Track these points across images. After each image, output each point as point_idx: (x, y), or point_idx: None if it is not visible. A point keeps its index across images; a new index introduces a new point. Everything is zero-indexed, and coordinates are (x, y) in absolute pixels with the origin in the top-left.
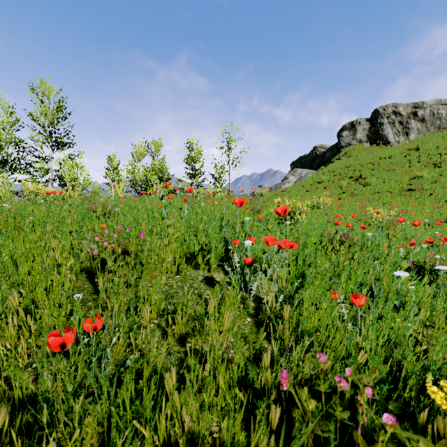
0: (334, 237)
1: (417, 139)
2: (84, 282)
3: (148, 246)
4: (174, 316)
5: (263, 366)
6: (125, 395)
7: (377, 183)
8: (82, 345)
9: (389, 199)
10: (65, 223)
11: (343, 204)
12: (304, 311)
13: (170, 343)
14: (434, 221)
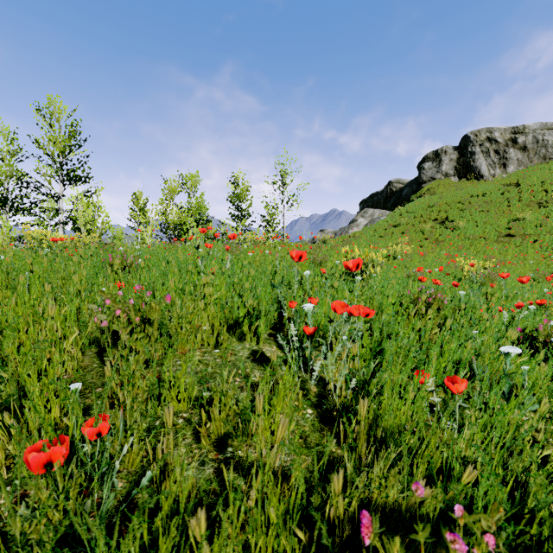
0: (418, 298)
1: (517, 172)
2: (93, 359)
3: (178, 312)
4: (210, 411)
5: (332, 492)
6: (132, 544)
7: (468, 227)
8: (81, 455)
9: (483, 247)
10: (72, 280)
11: (426, 254)
12: (383, 401)
13: (203, 448)
14: (540, 275)
